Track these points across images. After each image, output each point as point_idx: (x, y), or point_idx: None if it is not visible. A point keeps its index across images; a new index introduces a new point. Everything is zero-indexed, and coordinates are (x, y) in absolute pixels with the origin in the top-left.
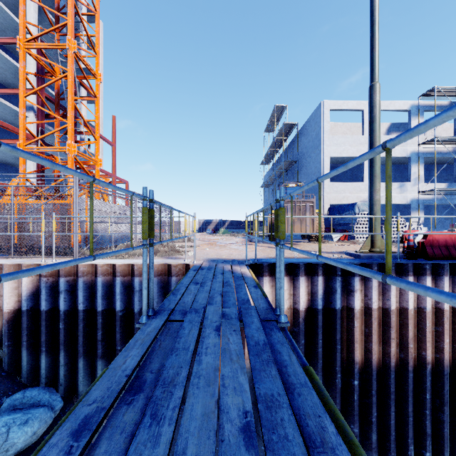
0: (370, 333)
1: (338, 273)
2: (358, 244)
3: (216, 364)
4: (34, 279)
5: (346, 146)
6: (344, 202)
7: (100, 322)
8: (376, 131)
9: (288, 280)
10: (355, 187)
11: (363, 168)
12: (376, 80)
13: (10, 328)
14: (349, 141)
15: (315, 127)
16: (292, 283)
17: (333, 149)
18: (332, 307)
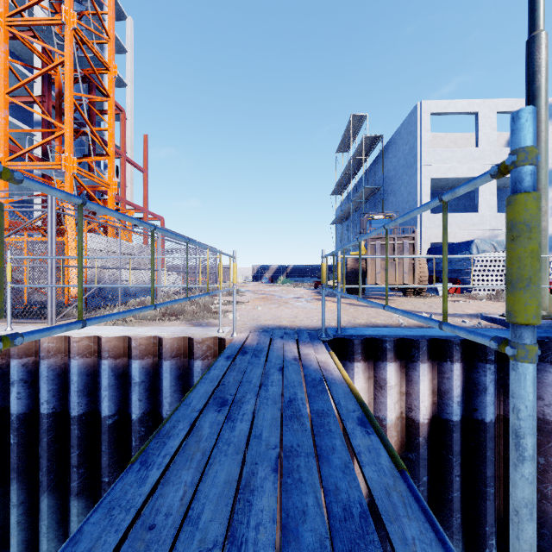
0: (548, 467)
1: (489, 358)
2: (478, 300)
3: None
4: None
5: (453, 163)
6: (450, 241)
7: (76, 435)
8: (541, 113)
9: (397, 368)
10: (466, 219)
11: (476, 193)
12: (541, 28)
13: None
14: (457, 156)
15: (408, 138)
16: (404, 374)
17: (434, 167)
18: (477, 417)
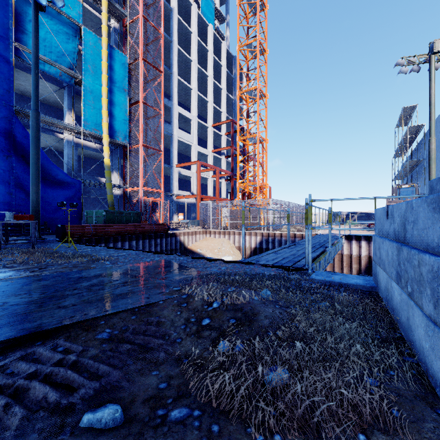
0: None
1: None
2: None
3: (322, 239)
4: (260, 237)
5: None
6: None
7: None
8: (431, 165)
9: (365, 243)
10: None
11: None
12: (432, 136)
13: (253, 253)
14: None
15: (439, 129)
16: (368, 245)
17: None
18: None
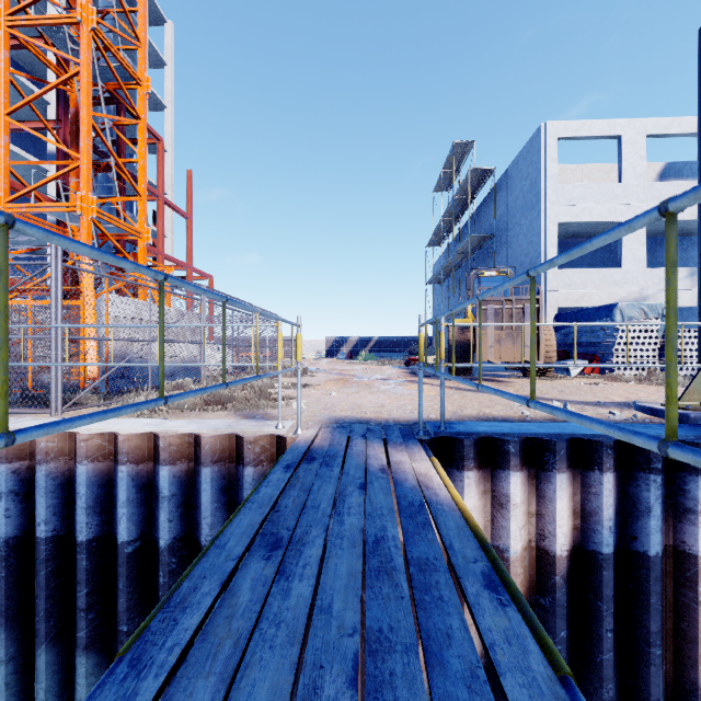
0: None
1: (654, 467)
2: (624, 382)
3: None
4: None
5: (588, 203)
6: (584, 304)
7: (84, 567)
8: None
9: (524, 479)
10: (606, 276)
11: (619, 242)
12: None
13: None
14: (593, 193)
15: (528, 171)
16: (534, 487)
17: (563, 208)
18: (637, 549)
